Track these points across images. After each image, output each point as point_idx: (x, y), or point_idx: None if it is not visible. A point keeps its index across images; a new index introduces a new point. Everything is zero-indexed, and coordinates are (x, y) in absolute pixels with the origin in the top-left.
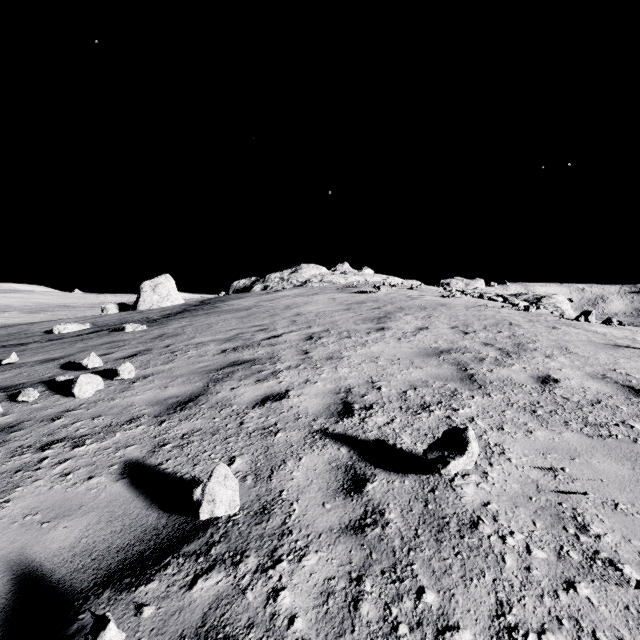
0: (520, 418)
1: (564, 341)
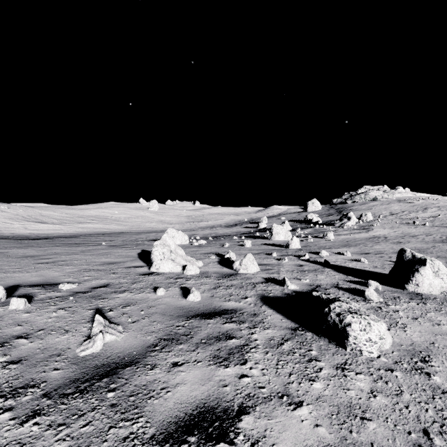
0: None
1: None
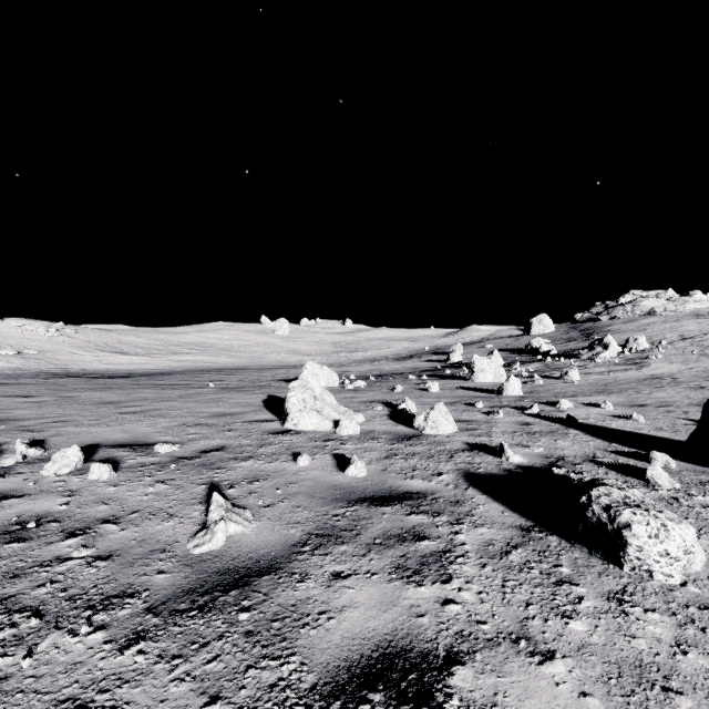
0: None
1: None
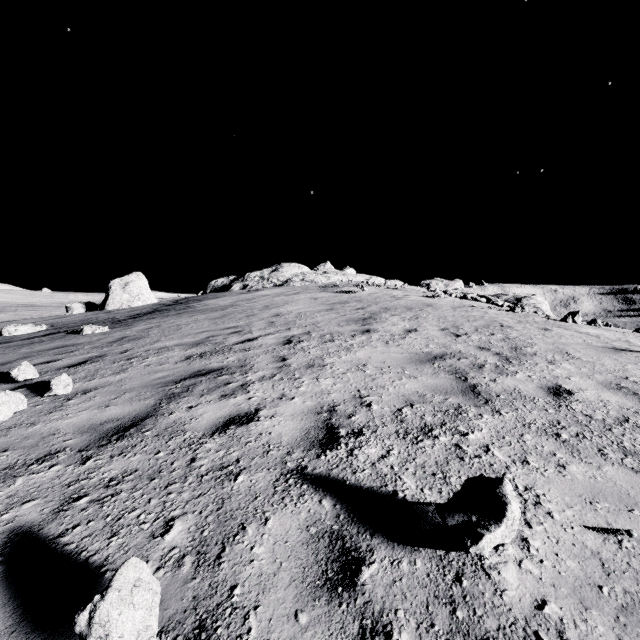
0: (544, 445)
1: (562, 344)
